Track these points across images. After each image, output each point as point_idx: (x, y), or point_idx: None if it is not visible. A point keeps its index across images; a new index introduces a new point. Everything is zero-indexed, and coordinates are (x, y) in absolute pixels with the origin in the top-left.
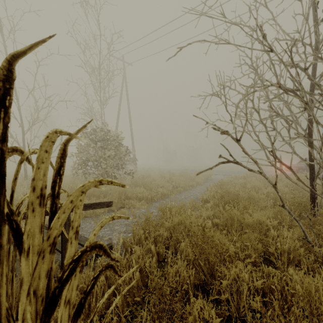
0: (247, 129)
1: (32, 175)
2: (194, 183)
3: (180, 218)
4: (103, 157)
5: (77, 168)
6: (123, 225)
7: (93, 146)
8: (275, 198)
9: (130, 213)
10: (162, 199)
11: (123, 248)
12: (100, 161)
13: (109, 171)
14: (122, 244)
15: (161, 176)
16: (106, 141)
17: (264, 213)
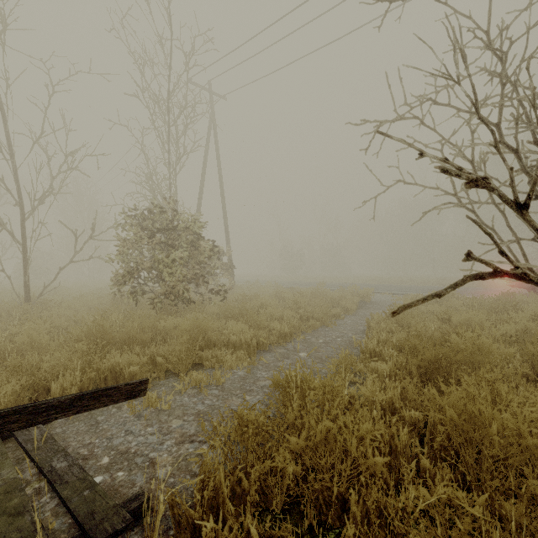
0: (469, 198)
1: (38, 295)
2: (339, 311)
3: (332, 426)
4: (166, 261)
5: (123, 282)
6: (193, 416)
7: (149, 240)
8: (537, 353)
9: (213, 380)
10: (279, 344)
11: (171, 517)
12: (161, 270)
13: (178, 288)
14: (170, 505)
15: (277, 297)
16: (174, 231)
17: (531, 398)
